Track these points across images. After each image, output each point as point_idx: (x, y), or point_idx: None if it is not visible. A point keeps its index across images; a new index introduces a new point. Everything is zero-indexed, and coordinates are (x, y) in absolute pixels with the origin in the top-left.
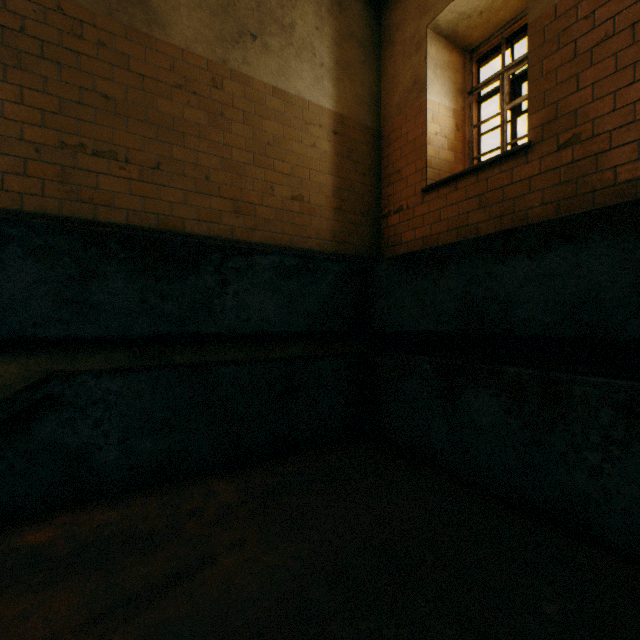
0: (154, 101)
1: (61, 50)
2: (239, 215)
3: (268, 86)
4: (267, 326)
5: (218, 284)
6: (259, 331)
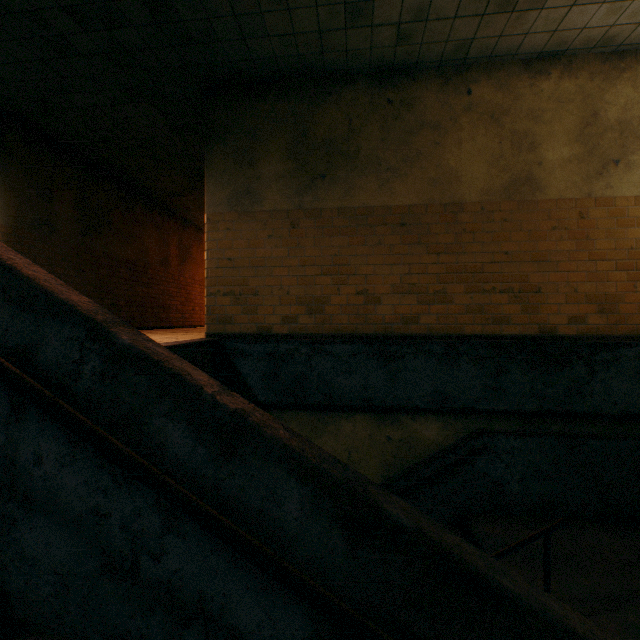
0: (535, 245)
1: (481, 234)
2: (601, 314)
3: (629, 198)
4: (631, 408)
5: (586, 373)
6: (623, 412)
